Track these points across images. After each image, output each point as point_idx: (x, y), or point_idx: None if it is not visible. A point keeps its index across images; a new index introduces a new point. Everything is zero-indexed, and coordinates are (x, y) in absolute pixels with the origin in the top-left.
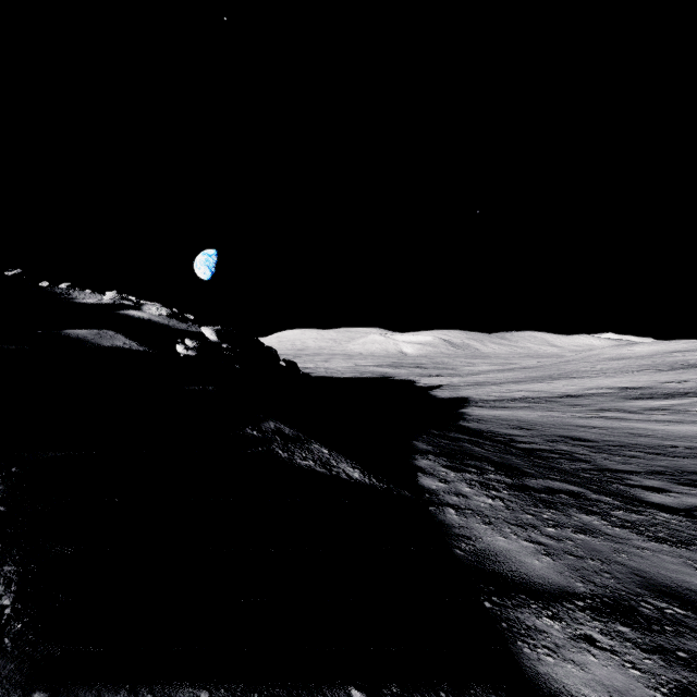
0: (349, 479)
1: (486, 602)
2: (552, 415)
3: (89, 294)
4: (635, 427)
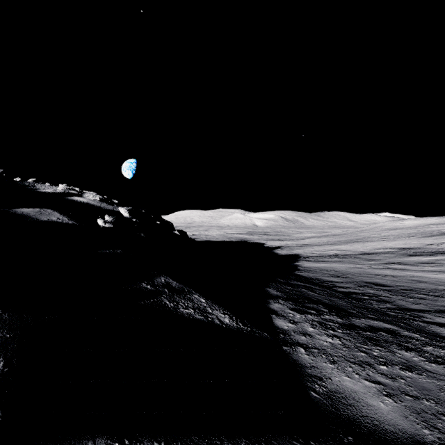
0: (220, 324)
1: None
2: (357, 267)
3: (48, 186)
4: (414, 275)
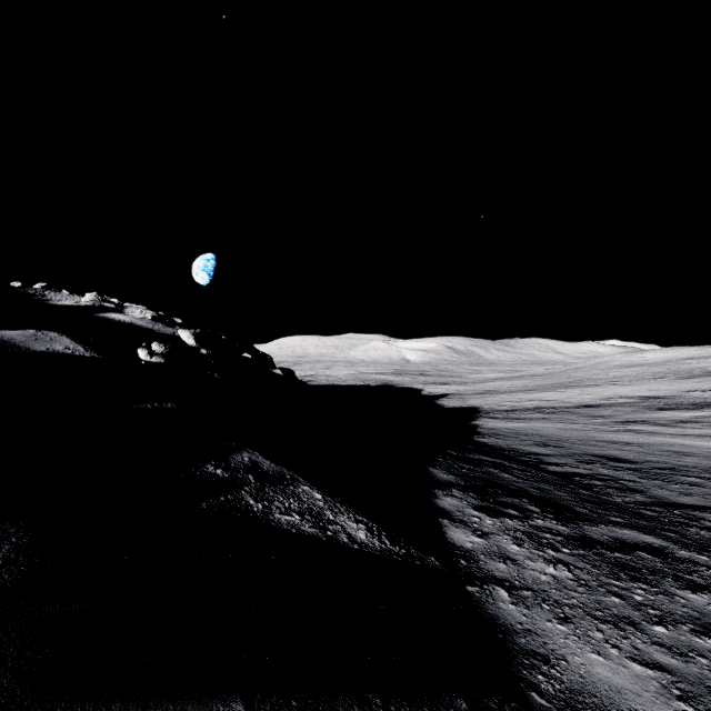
0: (350, 544)
1: None
2: (574, 428)
3: (67, 296)
4: (672, 443)
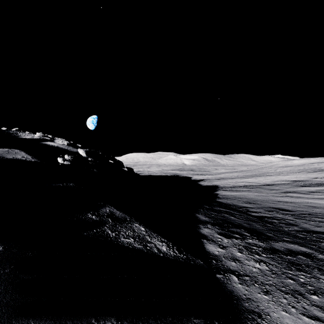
0: (158, 253)
1: None
2: (262, 195)
3: (27, 134)
4: (308, 202)
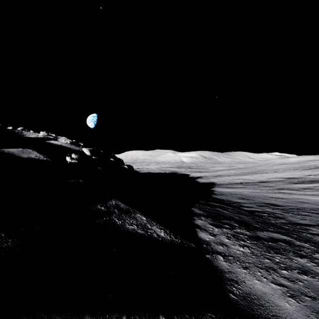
0: (157, 237)
1: None
2: (256, 191)
3: (32, 133)
4: (299, 198)
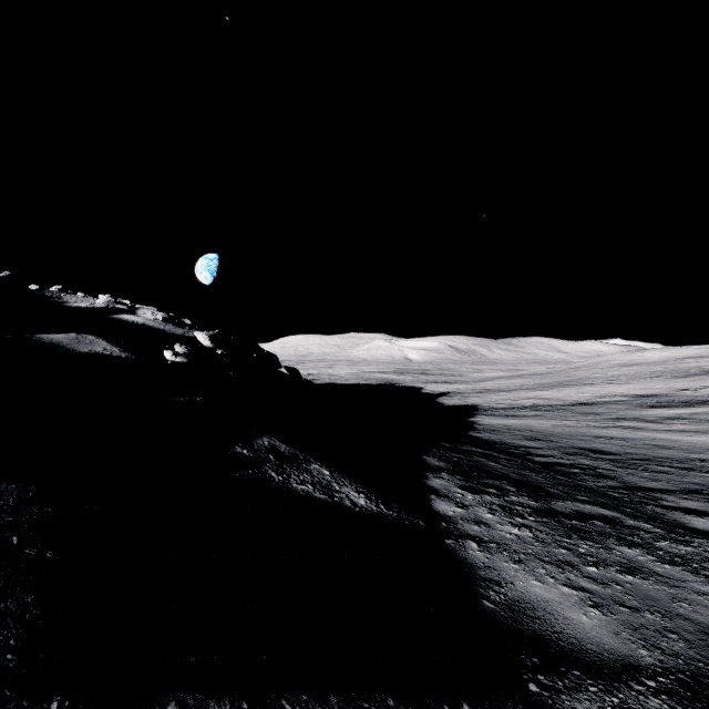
0: (353, 507)
1: (531, 684)
2: (566, 424)
3: (82, 298)
4: (656, 438)
